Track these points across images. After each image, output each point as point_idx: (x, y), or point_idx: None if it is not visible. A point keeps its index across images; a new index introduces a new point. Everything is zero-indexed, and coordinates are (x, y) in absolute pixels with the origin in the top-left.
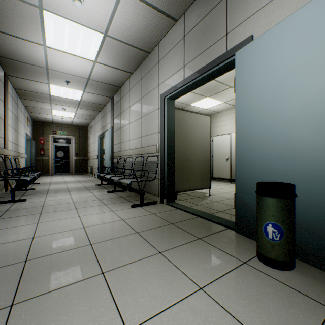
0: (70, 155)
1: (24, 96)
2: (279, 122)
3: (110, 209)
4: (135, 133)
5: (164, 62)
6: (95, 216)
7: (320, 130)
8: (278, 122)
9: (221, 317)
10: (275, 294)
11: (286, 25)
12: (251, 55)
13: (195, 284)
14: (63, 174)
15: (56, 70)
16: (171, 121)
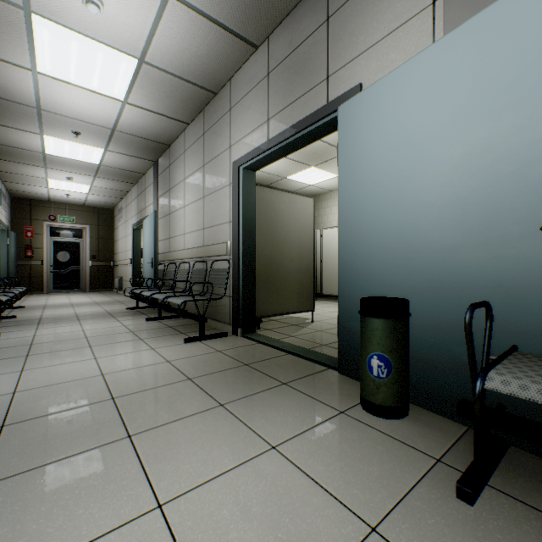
0: (81, 258)
1: None
2: (391, 212)
3: (150, 347)
4: (194, 222)
5: (238, 111)
6: (123, 357)
7: (438, 225)
8: (391, 212)
9: (294, 479)
10: (373, 448)
11: (400, 76)
12: (358, 113)
13: (267, 442)
14: (69, 292)
15: (55, 113)
16: (251, 205)
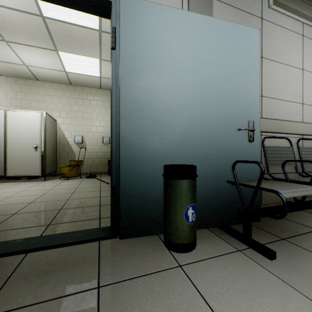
0: None
1: None
2: (171, 105)
3: None
4: None
5: None
6: None
7: (199, 120)
8: (171, 104)
9: None
10: (232, 270)
11: (177, 15)
12: (143, 15)
13: None
14: None
15: None
16: None
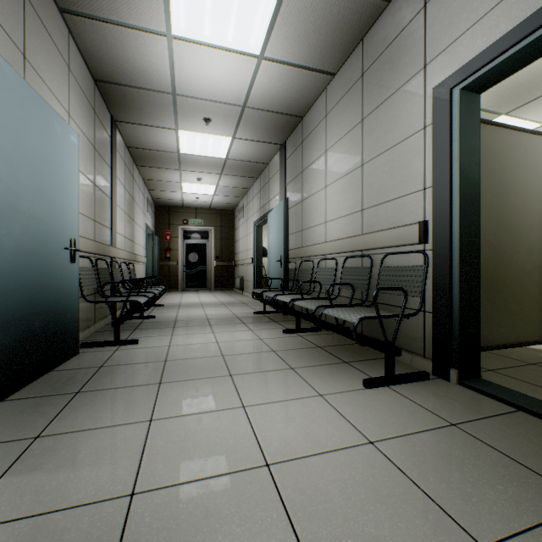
0: (207, 259)
1: (142, 160)
2: None
3: (313, 389)
4: (343, 204)
5: None
6: (284, 412)
7: None
8: None
9: None
10: None
11: None
12: None
13: None
14: (198, 290)
15: (188, 97)
16: (472, 153)
